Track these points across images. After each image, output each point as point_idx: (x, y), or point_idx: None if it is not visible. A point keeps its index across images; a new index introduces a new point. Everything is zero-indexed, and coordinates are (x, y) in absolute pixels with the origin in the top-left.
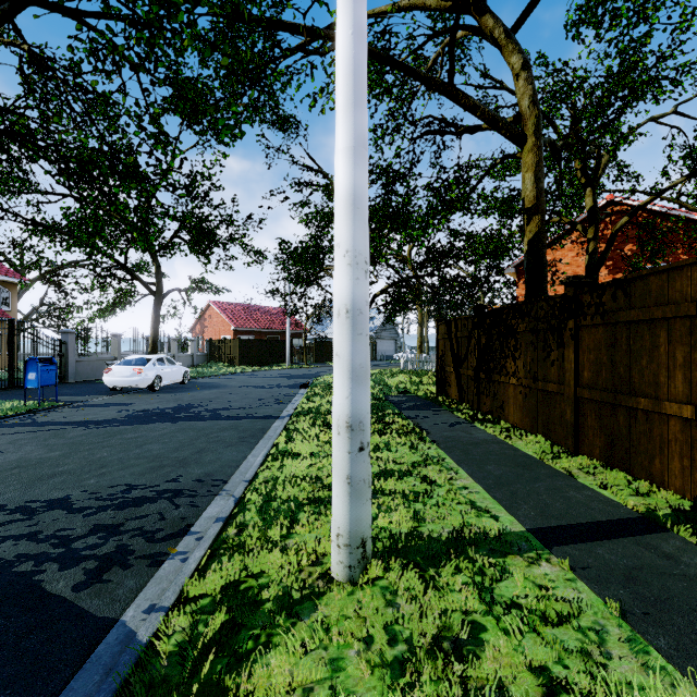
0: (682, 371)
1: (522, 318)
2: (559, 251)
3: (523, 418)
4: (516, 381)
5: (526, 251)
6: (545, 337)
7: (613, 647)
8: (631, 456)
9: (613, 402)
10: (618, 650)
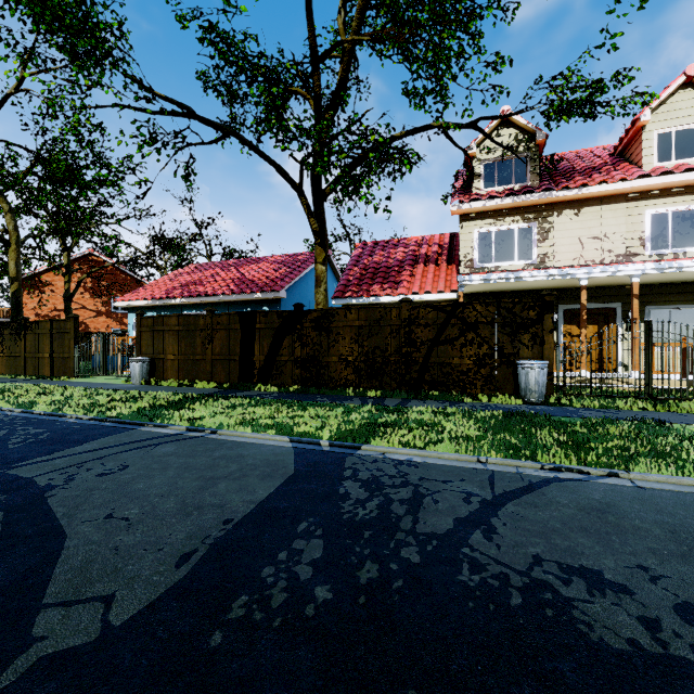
0: (48, 346)
1: (6, 328)
2: (57, 276)
3: (7, 370)
4: (4, 355)
5: (12, 296)
6: (16, 336)
7: (10, 384)
8: (39, 370)
9: (35, 356)
10: (11, 384)
